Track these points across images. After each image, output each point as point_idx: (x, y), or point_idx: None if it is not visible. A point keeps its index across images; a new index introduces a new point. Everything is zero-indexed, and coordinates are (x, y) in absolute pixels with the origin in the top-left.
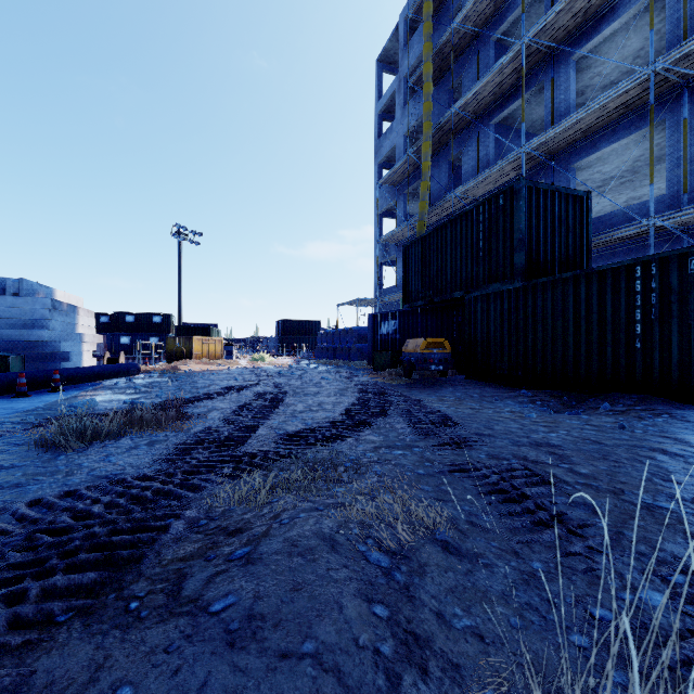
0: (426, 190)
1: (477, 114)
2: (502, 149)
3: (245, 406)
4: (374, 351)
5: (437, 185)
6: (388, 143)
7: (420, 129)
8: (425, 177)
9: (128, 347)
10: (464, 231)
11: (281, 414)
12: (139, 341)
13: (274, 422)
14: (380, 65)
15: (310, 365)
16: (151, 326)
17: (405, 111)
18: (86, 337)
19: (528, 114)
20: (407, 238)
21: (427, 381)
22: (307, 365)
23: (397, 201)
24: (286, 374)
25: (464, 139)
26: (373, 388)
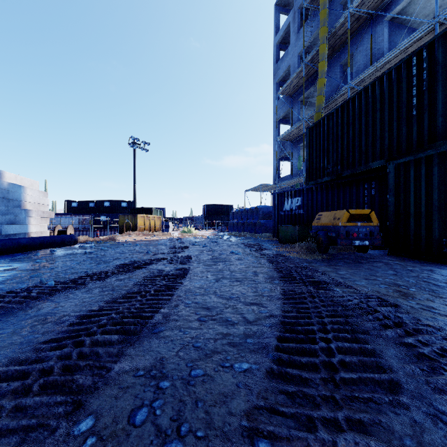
0: (323, 86)
1: (371, 13)
2: (394, 44)
3: (93, 315)
4: (280, 225)
5: (328, 88)
6: (284, 64)
7: (311, 49)
8: (322, 74)
9: (105, 223)
10: (387, 93)
11: (132, 360)
12: (112, 218)
13: (78, 425)
14: (277, 8)
15: (224, 237)
16: (120, 209)
17: (298, 35)
18: (33, 213)
19: (422, 7)
20: (301, 135)
21: (347, 257)
22: (221, 237)
23: (292, 108)
24: (199, 246)
25: (356, 41)
26: (294, 270)
